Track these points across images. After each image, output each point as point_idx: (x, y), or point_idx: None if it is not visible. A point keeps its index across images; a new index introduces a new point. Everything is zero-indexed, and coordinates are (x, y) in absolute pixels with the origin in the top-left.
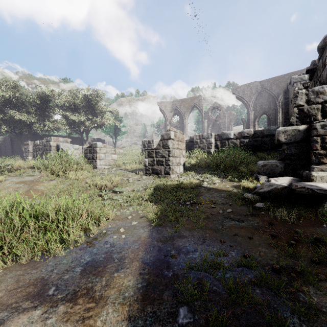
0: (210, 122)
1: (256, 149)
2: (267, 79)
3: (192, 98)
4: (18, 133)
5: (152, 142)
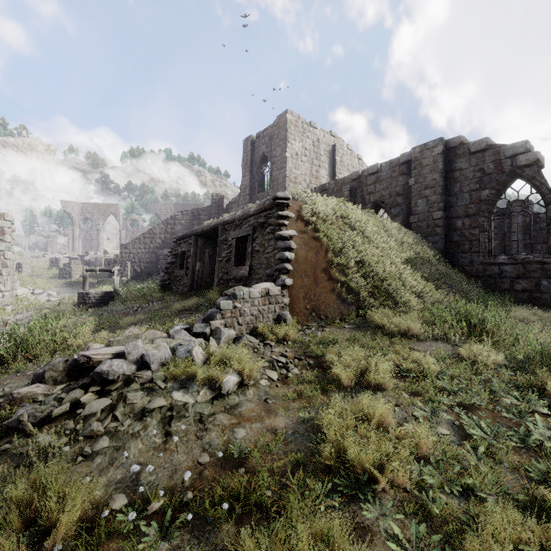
0: (129, 233)
1: None
2: (180, 204)
3: (109, 205)
4: None
5: (59, 260)
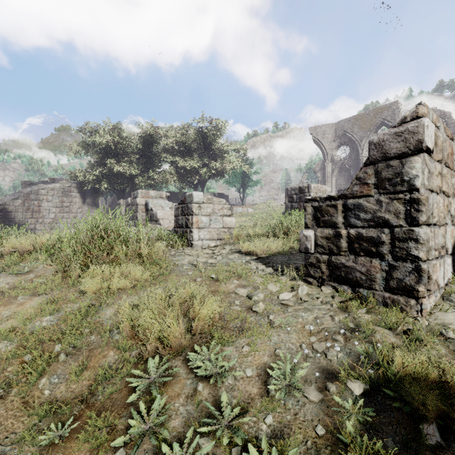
0: None
1: None
2: None
3: (378, 110)
4: (120, 191)
5: (308, 190)
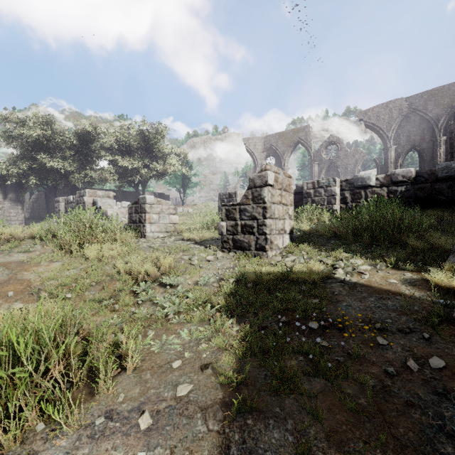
0: (324, 166)
1: (420, 204)
2: (419, 94)
3: (296, 130)
4: (52, 187)
5: (235, 196)
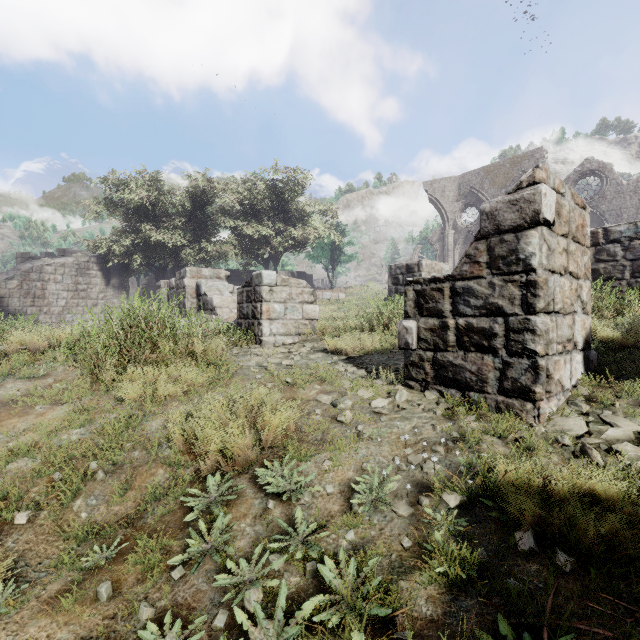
0: None
1: None
2: None
3: (516, 159)
4: (160, 268)
5: (418, 269)
